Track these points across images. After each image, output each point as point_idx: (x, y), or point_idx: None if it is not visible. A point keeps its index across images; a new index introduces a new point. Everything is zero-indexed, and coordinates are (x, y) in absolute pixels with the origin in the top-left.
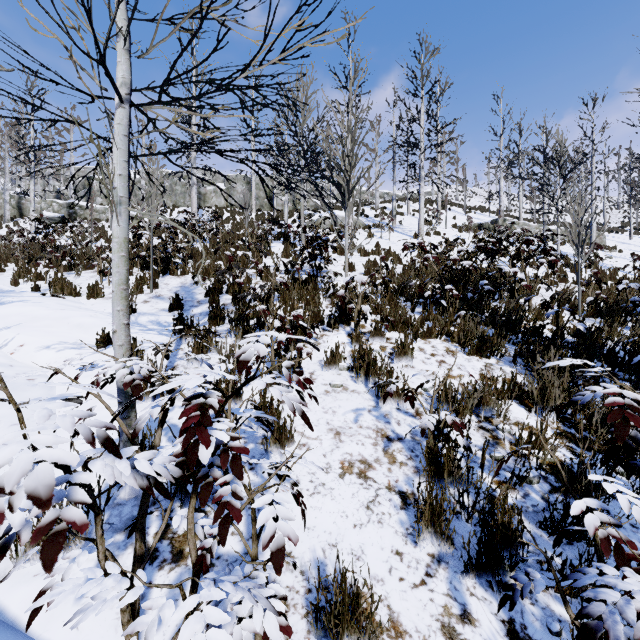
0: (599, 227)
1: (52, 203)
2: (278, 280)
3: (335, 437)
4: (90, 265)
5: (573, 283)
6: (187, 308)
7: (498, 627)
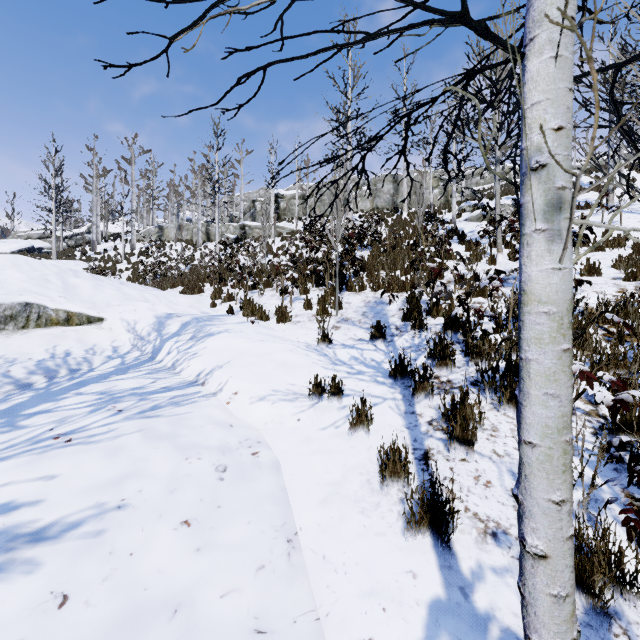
0: None
1: (229, 226)
2: None
3: None
4: (268, 283)
5: None
6: (388, 338)
7: None
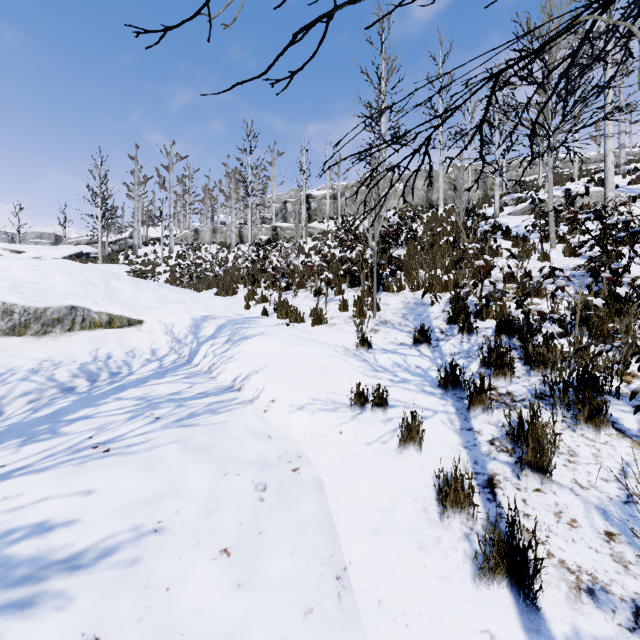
0: None
1: (261, 228)
2: (597, 303)
3: None
4: (302, 284)
5: None
6: (433, 343)
7: None
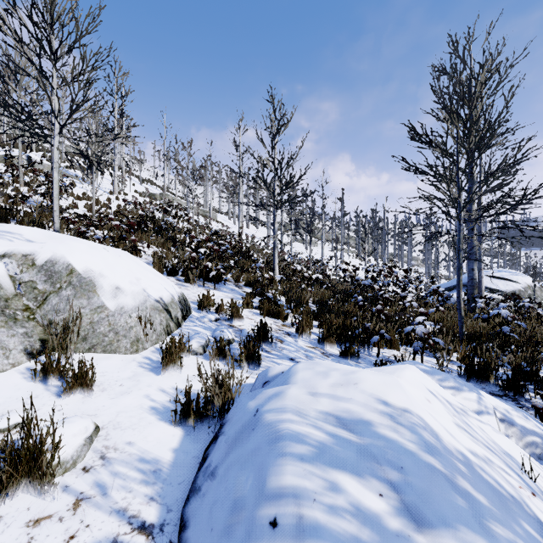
0: (217, 210)
1: None
2: (45, 204)
3: None
4: None
5: (199, 233)
6: None
7: (174, 279)
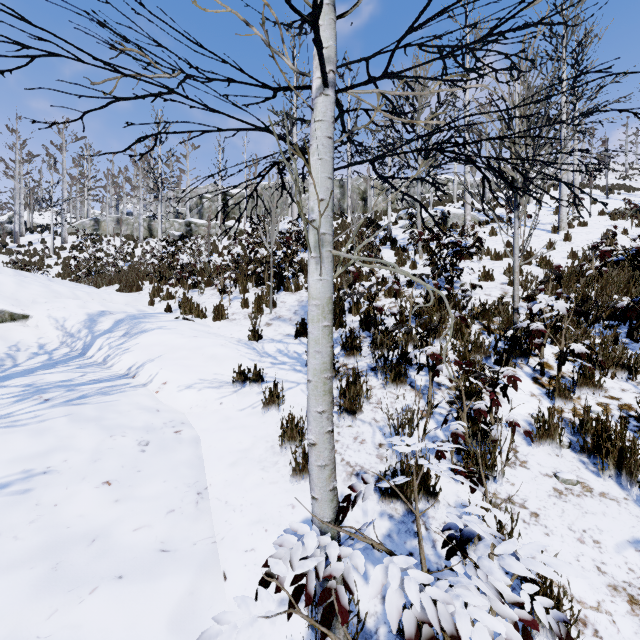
0: None
1: (174, 223)
2: (420, 302)
3: (634, 611)
4: (210, 282)
5: None
6: None
7: None
